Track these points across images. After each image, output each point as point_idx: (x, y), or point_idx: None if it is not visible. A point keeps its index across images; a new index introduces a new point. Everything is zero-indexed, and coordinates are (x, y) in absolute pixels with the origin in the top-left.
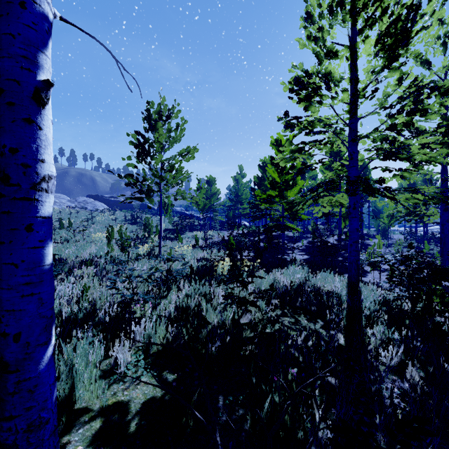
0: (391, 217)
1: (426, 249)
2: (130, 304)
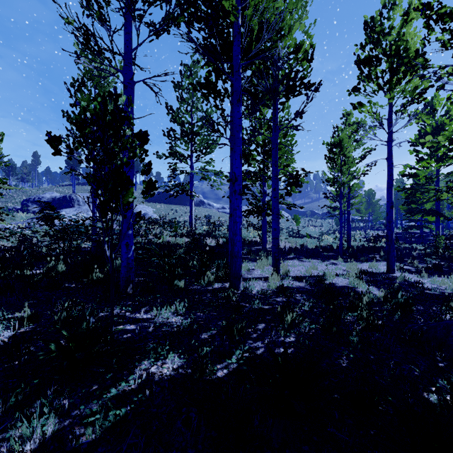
0: None
1: None
2: None
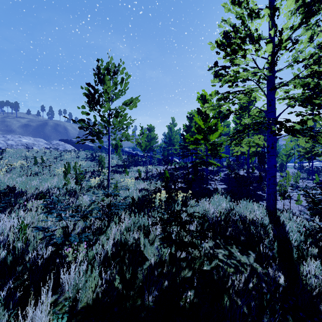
0: (289, 156)
1: (317, 180)
2: (61, 246)
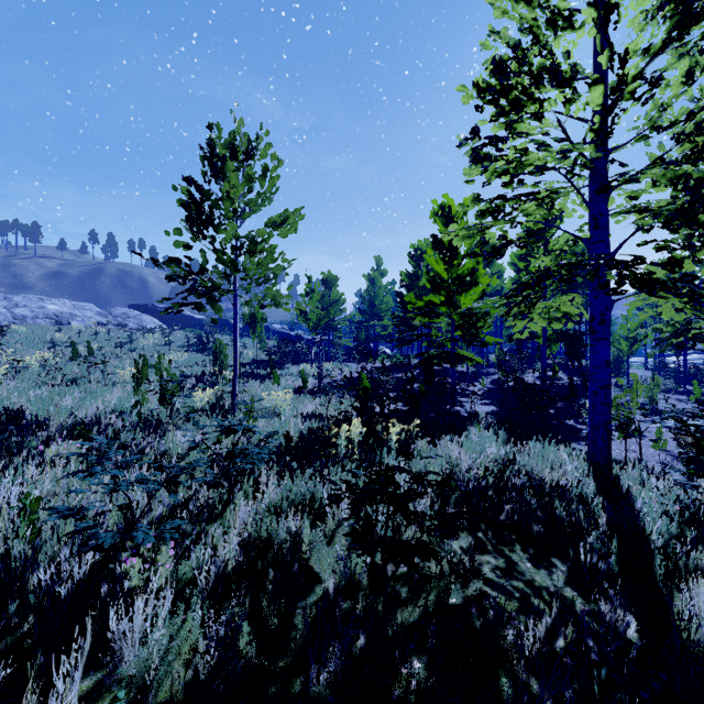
0: (634, 341)
1: (696, 394)
2: (114, 554)
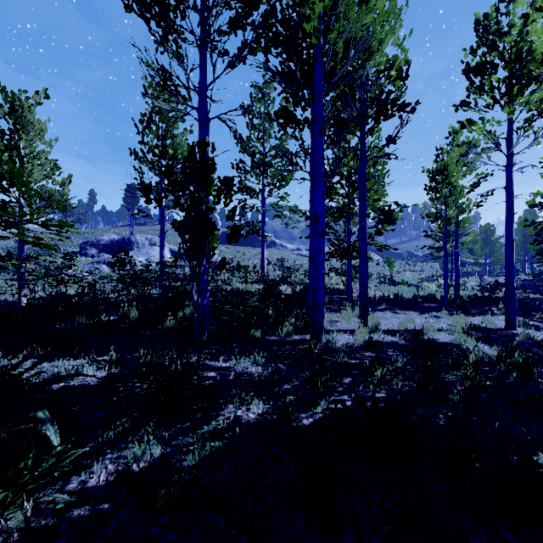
0: None
1: None
2: None
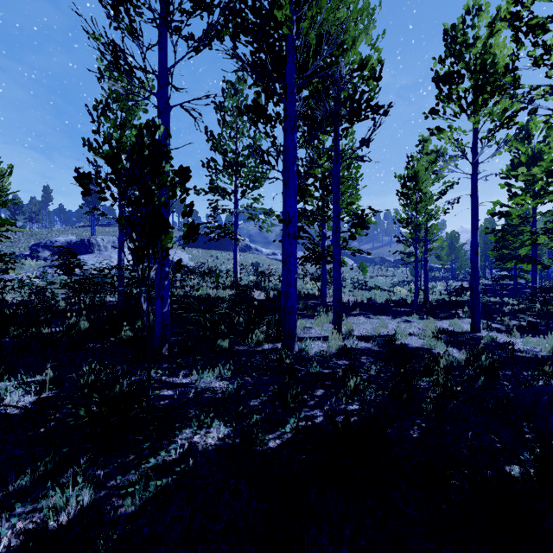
0: None
1: None
2: None
